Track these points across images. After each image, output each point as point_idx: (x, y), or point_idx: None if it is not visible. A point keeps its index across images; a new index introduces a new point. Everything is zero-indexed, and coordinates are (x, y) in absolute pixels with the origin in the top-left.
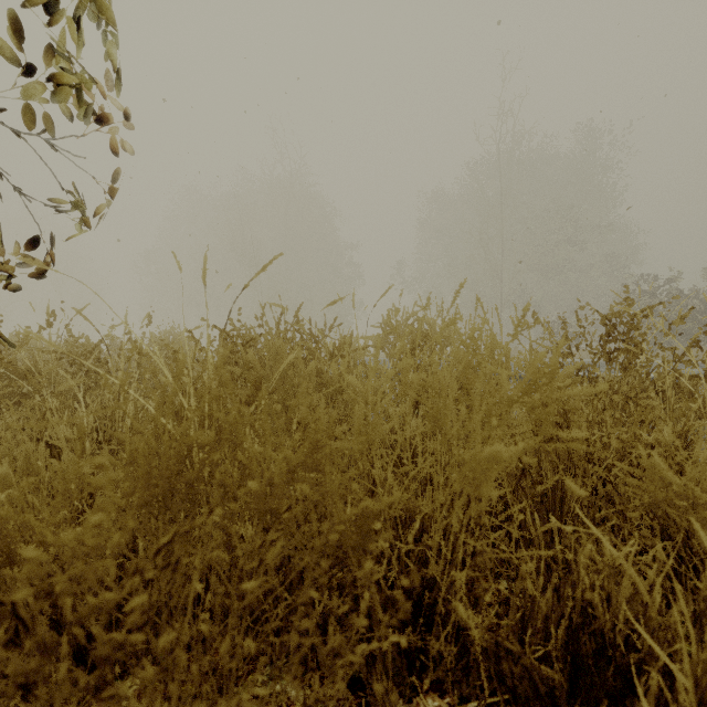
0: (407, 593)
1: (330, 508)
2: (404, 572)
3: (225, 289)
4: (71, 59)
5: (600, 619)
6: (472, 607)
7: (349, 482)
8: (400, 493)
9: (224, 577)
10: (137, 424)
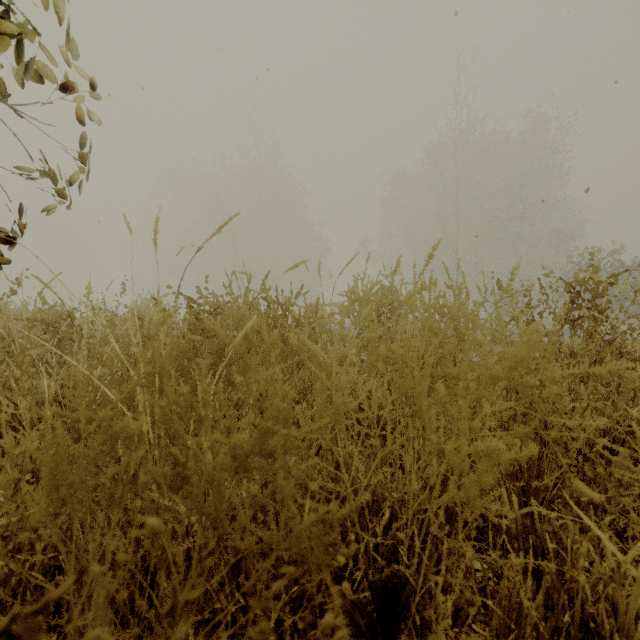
0: (375, 591)
1: (284, 514)
2: (372, 568)
3: (178, 253)
4: (9, 2)
5: (606, 638)
6: (452, 619)
7: (309, 471)
8: (369, 494)
9: (154, 596)
10: (40, 412)
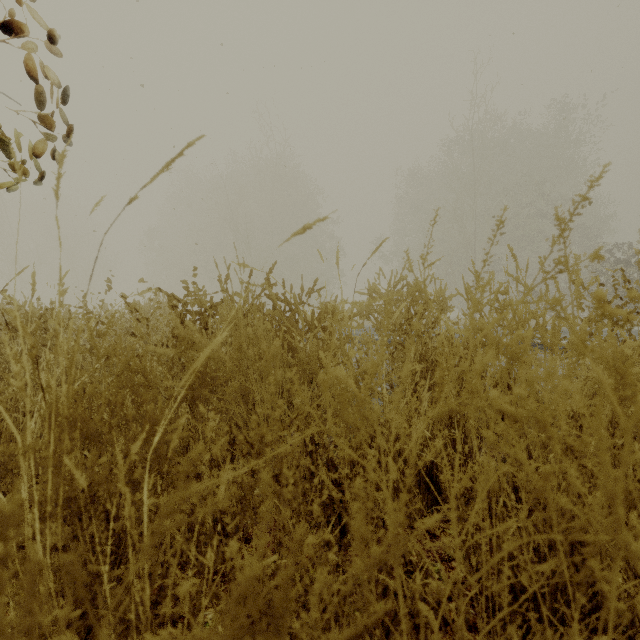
0: None
1: None
2: None
3: (93, 208)
4: None
5: None
6: None
7: None
8: None
9: None
10: None
